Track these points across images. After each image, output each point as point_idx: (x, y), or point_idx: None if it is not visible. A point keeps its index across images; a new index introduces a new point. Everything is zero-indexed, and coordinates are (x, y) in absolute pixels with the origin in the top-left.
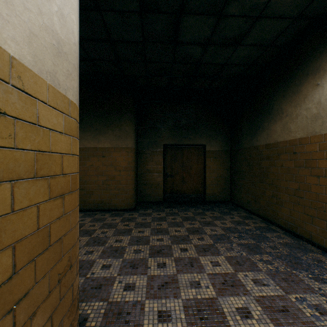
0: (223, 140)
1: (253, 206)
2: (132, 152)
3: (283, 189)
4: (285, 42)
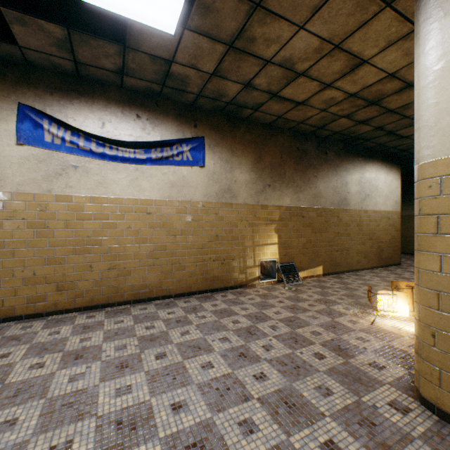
0: None
1: None
2: None
3: None
4: None
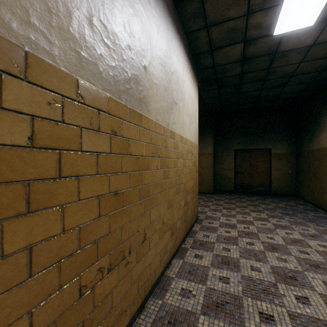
0: (288, 144)
1: (310, 197)
2: (211, 156)
3: (326, 182)
4: (323, 78)
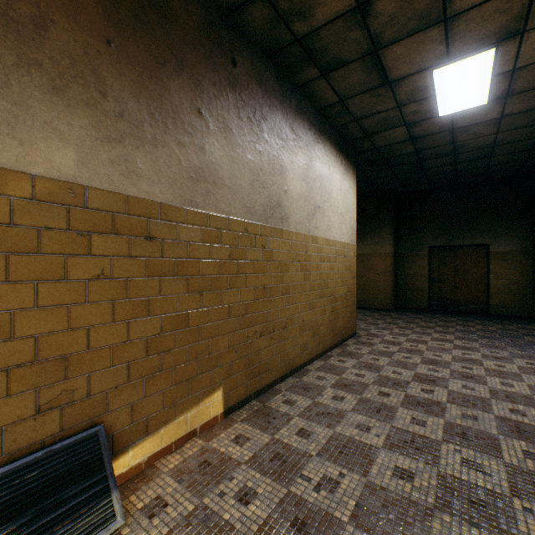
0: (518, 237)
1: None
2: (389, 257)
3: None
4: None
